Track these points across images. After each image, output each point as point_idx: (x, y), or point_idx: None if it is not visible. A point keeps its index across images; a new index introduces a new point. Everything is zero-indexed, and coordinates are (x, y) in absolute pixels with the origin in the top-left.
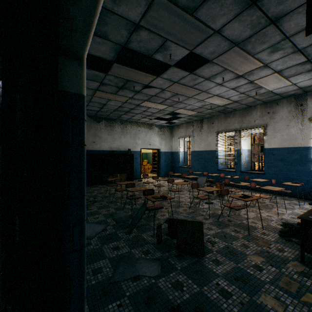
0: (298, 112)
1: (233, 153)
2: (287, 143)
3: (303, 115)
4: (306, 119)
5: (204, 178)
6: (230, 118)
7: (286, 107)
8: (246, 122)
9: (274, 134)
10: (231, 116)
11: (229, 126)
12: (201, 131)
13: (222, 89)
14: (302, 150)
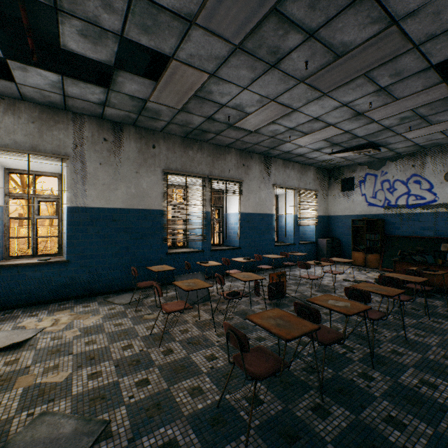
0: (266, 175)
1: (201, 218)
2: (259, 208)
3: (269, 179)
4: (271, 185)
5: (198, 277)
6: (195, 151)
7: (259, 165)
8: (220, 168)
9: (249, 195)
10: (197, 148)
11: (192, 166)
12: (115, 155)
13: (321, 110)
14: (269, 217)
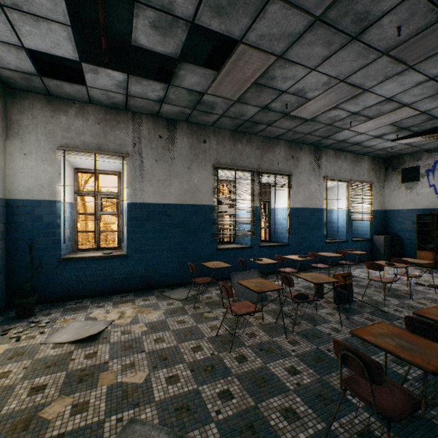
0: (316, 167)
1: (249, 213)
2: (309, 202)
3: (320, 172)
4: (322, 177)
5: (253, 275)
6: (244, 144)
7: (308, 157)
8: (268, 161)
9: (298, 188)
10: (245, 141)
11: (241, 160)
12: (169, 152)
13: (398, 88)
14: (319, 212)
